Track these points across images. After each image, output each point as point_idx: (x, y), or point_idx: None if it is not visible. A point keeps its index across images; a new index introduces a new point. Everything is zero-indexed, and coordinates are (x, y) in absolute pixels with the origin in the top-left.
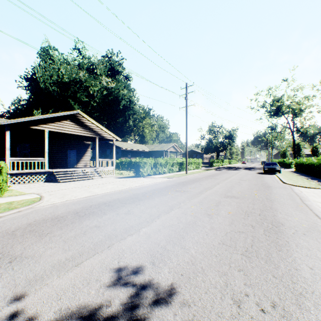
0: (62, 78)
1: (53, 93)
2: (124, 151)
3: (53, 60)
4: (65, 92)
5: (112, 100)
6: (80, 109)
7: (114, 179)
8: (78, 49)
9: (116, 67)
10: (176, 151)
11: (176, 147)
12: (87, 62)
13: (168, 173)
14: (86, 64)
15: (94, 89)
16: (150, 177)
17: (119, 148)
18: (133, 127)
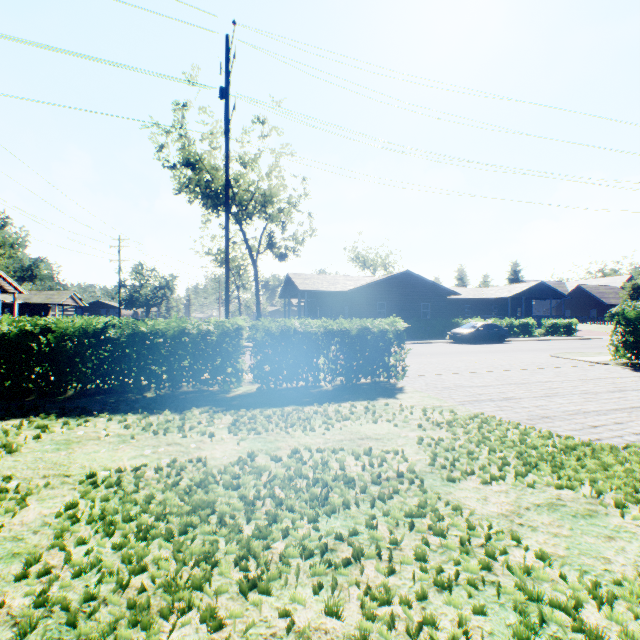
0: None
1: None
2: None
3: None
4: None
5: None
6: None
7: None
8: None
9: None
10: (78, 304)
11: (77, 298)
12: None
13: None
14: None
15: None
16: None
17: None
18: None
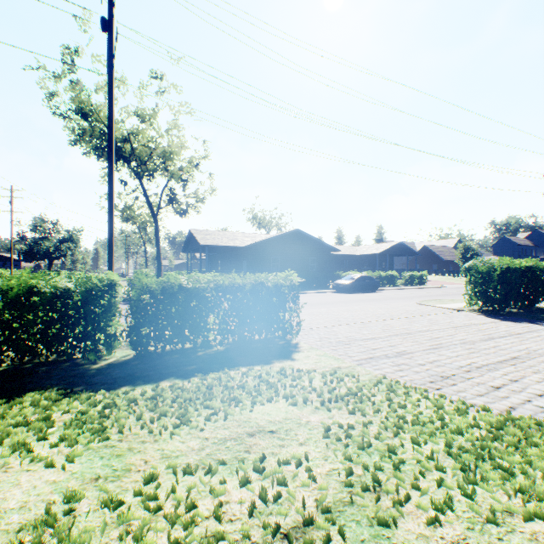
0: None
1: None
2: None
3: None
4: None
5: None
6: None
7: None
8: None
9: None
10: None
11: None
12: None
13: None
14: None
15: None
16: None
17: None
18: None
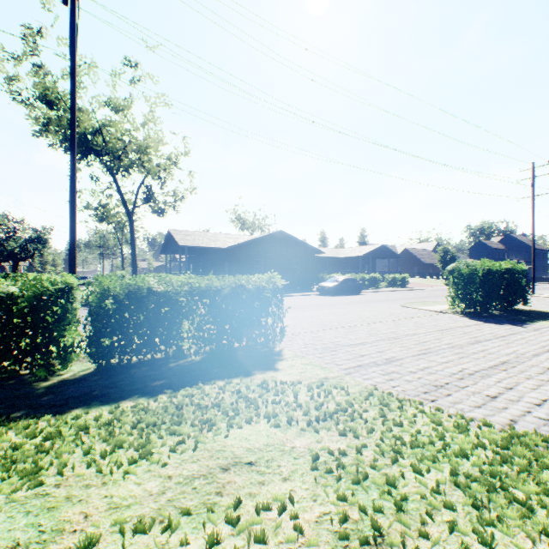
0: None
1: None
2: None
3: None
4: None
5: None
6: None
7: None
8: None
9: None
10: None
11: None
12: None
13: None
14: None
15: None
16: None
17: None
18: None
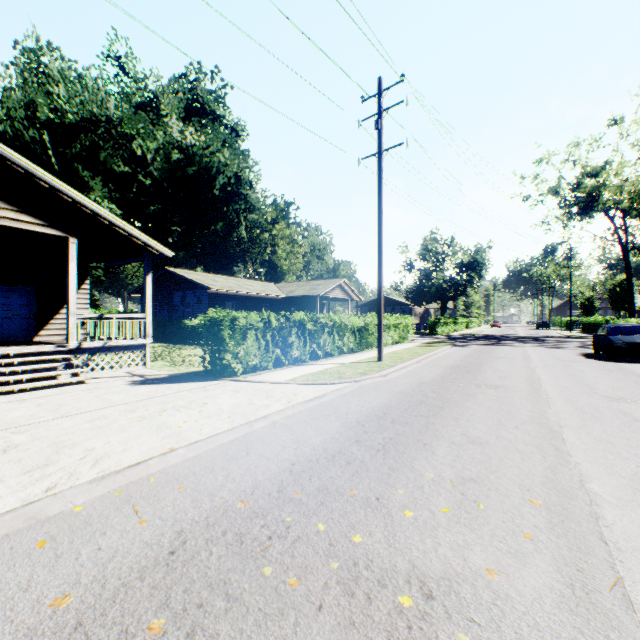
0: (61, 112)
1: (34, 148)
2: (217, 296)
3: (51, 77)
4: (67, 146)
5: (196, 176)
6: (105, 190)
7: (104, 394)
8: (118, 58)
9: (208, 105)
10: (349, 297)
11: (347, 289)
12: (137, 88)
13: (323, 360)
14: (135, 93)
15: (147, 145)
16: (254, 379)
17: (202, 288)
18: (250, 244)
